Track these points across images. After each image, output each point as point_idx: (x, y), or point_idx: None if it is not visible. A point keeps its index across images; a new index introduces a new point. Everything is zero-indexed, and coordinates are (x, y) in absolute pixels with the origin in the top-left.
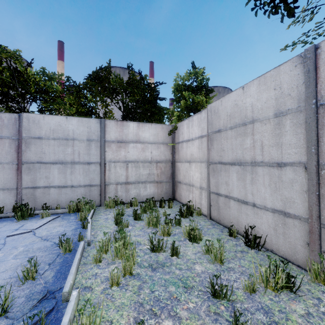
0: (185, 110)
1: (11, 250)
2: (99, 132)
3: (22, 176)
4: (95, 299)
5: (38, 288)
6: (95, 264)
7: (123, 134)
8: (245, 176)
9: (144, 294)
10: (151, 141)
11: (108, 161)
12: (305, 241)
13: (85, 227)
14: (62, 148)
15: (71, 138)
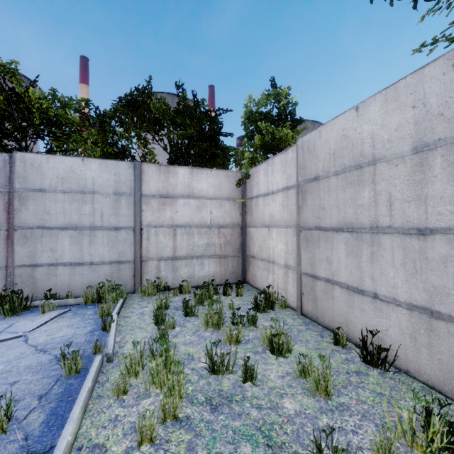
0: (260, 150)
1: None
2: (133, 182)
3: (14, 249)
4: None
5: (10, 449)
6: (117, 397)
7: (169, 185)
8: (360, 250)
9: None
10: (211, 196)
11: (146, 225)
12: None
13: (107, 329)
14: (76, 206)
15: (90, 191)
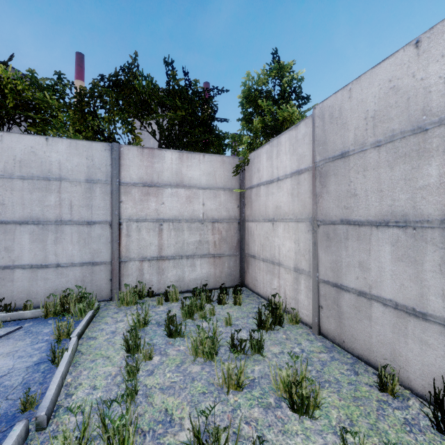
0: (261, 133)
1: None
2: (110, 167)
3: None
4: None
5: None
6: None
7: (154, 171)
8: (420, 254)
9: None
10: (203, 185)
11: (126, 219)
12: None
13: (56, 362)
14: (38, 195)
15: (55, 178)
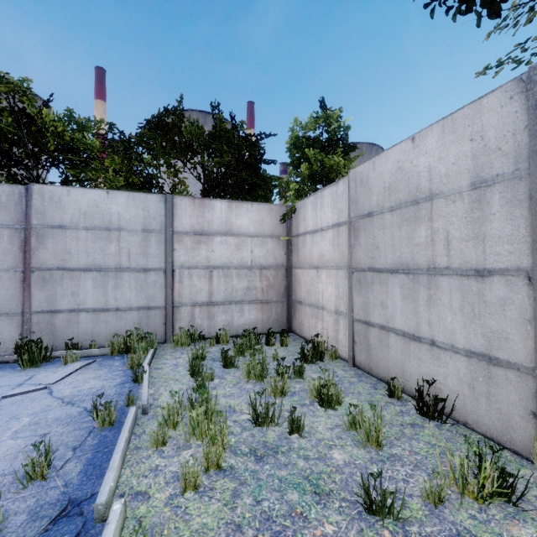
0: (308, 180)
1: (9, 422)
2: (164, 218)
3: (31, 293)
4: (154, 516)
5: (51, 495)
6: (156, 448)
7: (204, 220)
8: (417, 293)
9: (243, 507)
10: (252, 233)
11: (178, 266)
12: (528, 409)
13: (139, 381)
14: (100, 244)
15: (115, 228)
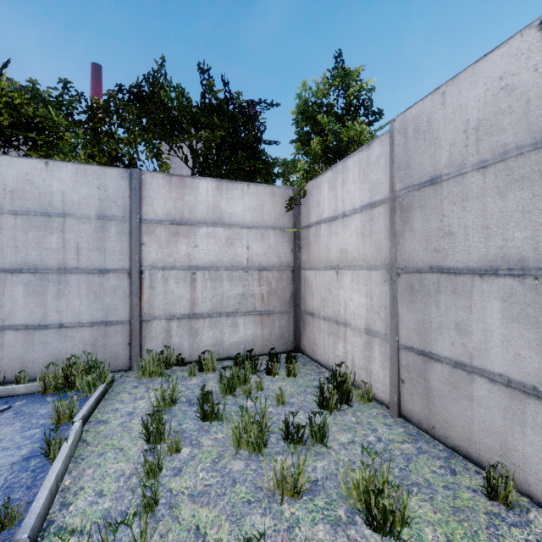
0: (320, 157)
1: None
2: (128, 200)
3: None
4: None
5: None
6: None
7: (184, 205)
8: None
9: None
10: (248, 223)
11: (148, 266)
12: None
13: (52, 457)
14: (35, 235)
15: (58, 213)
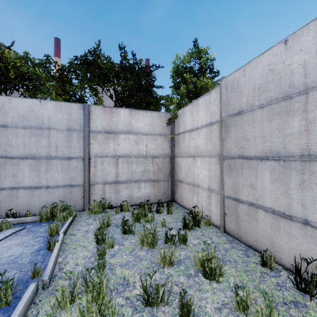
0: (185, 96)
1: None
2: (82, 120)
3: None
4: None
5: None
6: None
7: (112, 123)
8: (288, 177)
9: None
10: (146, 132)
11: (93, 155)
12: None
13: (51, 249)
14: (34, 139)
15: (46, 127)
